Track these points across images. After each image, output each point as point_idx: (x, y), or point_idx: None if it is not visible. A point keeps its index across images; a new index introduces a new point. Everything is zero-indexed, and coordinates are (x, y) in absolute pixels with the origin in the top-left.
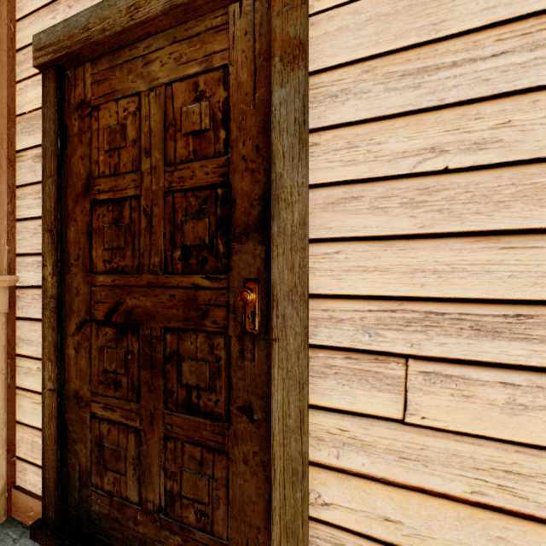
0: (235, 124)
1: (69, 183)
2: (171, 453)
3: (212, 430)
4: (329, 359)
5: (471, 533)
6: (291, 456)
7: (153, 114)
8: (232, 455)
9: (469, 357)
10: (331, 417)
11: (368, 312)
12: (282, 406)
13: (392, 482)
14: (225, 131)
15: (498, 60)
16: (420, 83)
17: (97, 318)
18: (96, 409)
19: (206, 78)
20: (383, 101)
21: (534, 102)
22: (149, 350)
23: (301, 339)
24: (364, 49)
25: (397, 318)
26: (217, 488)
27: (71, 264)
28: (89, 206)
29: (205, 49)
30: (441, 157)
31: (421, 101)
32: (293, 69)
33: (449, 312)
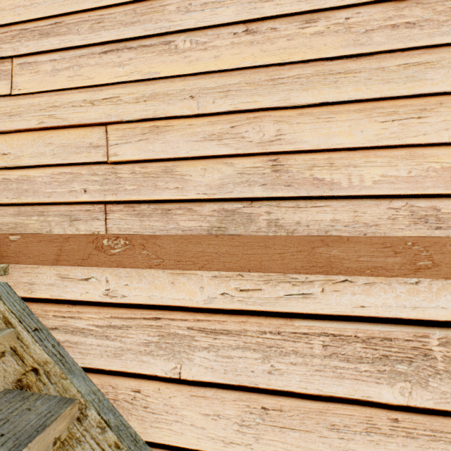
0: None
1: None
2: None
3: None
4: None
5: (39, 146)
6: None
7: None
8: None
9: (38, 51)
10: None
11: None
12: None
13: (6, 132)
14: None
15: None
16: None
17: None
18: None
19: None
20: None
21: None
22: None
23: None
24: None
25: (9, 36)
26: None
27: None
28: None
29: None
30: None
31: None
32: None
33: (30, 28)
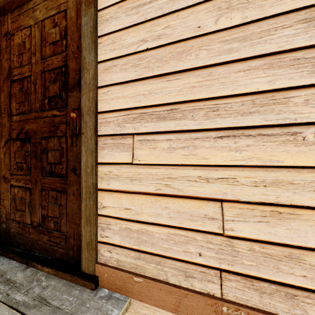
0: (69, 37)
1: (1, 73)
2: (44, 197)
3: (60, 182)
4: (105, 140)
5: (156, 208)
6: (89, 186)
7: (36, 35)
8: (68, 192)
9: (155, 131)
10: (106, 167)
11: (120, 117)
12: (85, 163)
13: (128, 191)
14: (65, 41)
15: None
16: (138, 11)
17: (13, 137)
18: (13, 182)
19: (58, 16)
20: (125, 20)
21: (177, 16)
22: (35, 149)
23: (92, 131)
24: None
25: (130, 118)
26: (62, 209)
27: (2, 113)
28: (10, 83)
29: (57, 2)
30: (145, 43)
31: (139, 19)
32: (89, 8)
33: (148, 112)
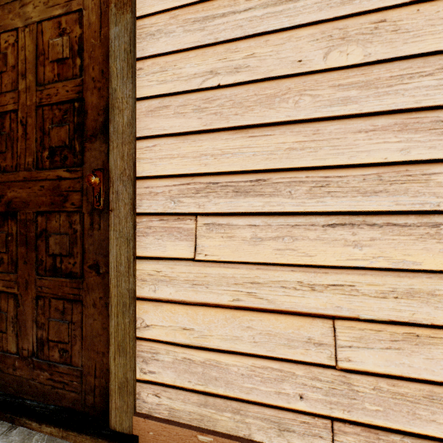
0: (87, 54)
1: None
2: (41, 309)
3: (71, 286)
4: (150, 222)
5: (233, 328)
6: (122, 293)
7: (27, 46)
8: (85, 302)
9: (232, 211)
10: (151, 263)
11: (174, 186)
12: (116, 258)
13: (188, 302)
14: (80, 59)
15: (247, 13)
16: (204, 27)
17: None
18: None
19: (67, 19)
20: (182, 38)
21: (266, 42)
22: (25, 230)
23: (129, 207)
24: (171, 2)
25: (191, 189)
26: (75, 329)
27: None
28: None
29: None
30: (216, 77)
31: (205, 39)
32: (124, 13)
33: (220, 182)
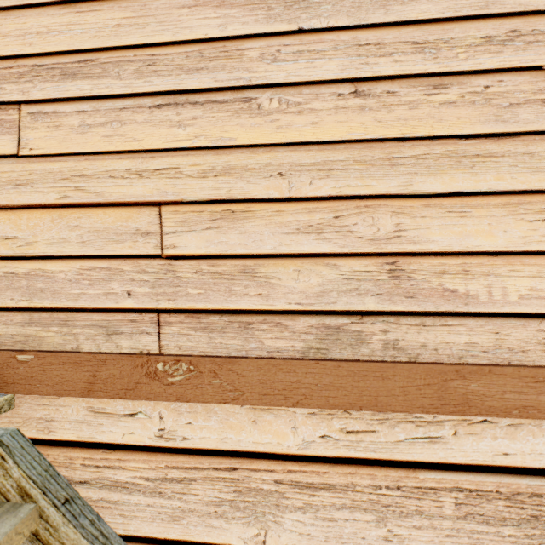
0: None
1: None
2: None
3: None
4: None
5: (60, 229)
6: None
7: None
8: None
9: (59, 97)
10: None
11: None
12: None
13: (10, 207)
14: None
15: None
16: None
17: None
18: None
19: None
20: None
21: None
22: None
23: None
24: None
25: (14, 73)
26: None
27: None
28: None
29: None
30: None
31: None
32: None
33: (47, 64)
